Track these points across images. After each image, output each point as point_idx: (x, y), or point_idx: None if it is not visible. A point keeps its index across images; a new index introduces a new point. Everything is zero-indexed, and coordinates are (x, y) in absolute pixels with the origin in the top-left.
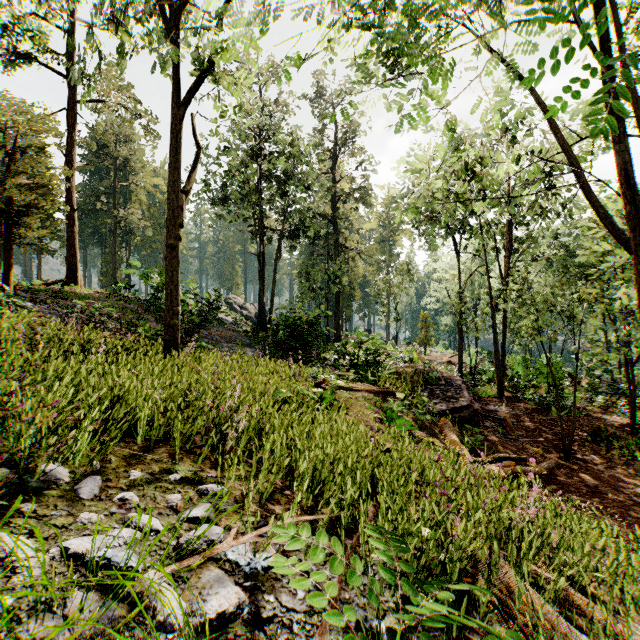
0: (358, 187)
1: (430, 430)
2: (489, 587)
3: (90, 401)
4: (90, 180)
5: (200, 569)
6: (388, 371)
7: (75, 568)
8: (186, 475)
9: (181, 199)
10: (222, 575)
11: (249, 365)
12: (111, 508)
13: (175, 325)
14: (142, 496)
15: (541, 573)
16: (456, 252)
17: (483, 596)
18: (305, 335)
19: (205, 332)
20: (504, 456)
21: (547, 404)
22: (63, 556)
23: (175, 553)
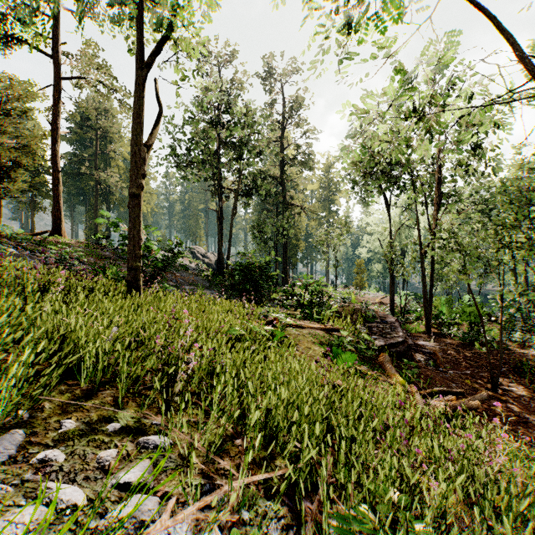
0: (303, 153)
1: (371, 364)
2: None
3: (22, 343)
4: (76, 149)
5: None
6: (330, 310)
7: None
8: (127, 424)
9: (143, 151)
10: None
11: (206, 304)
12: (26, 473)
13: (137, 267)
14: (70, 454)
15: None
16: (388, 207)
17: None
18: (257, 278)
19: (171, 276)
20: (443, 390)
21: (470, 339)
22: None
23: None
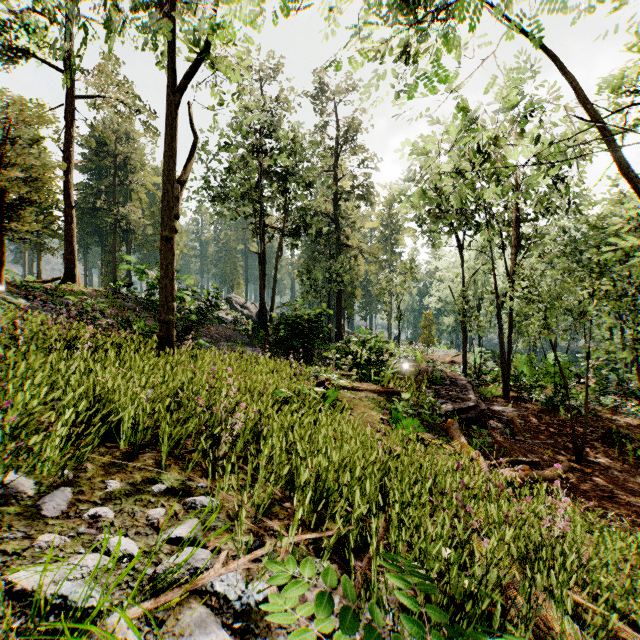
0: (360, 185)
1: (437, 432)
2: (528, 625)
3: (64, 401)
4: (90, 179)
5: (180, 606)
6: (392, 370)
7: (21, 610)
8: (172, 485)
9: (176, 189)
10: (206, 615)
11: (248, 363)
12: (79, 527)
13: (170, 321)
14: (118, 511)
15: (585, 604)
16: (460, 250)
17: (515, 630)
18: (306, 333)
19: (205, 331)
20: (516, 459)
21: (554, 404)
22: (9, 593)
23: (150, 586)
